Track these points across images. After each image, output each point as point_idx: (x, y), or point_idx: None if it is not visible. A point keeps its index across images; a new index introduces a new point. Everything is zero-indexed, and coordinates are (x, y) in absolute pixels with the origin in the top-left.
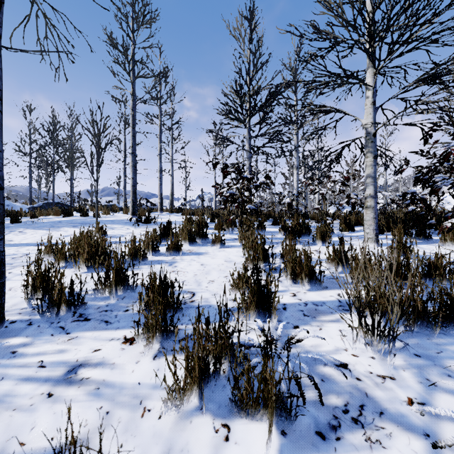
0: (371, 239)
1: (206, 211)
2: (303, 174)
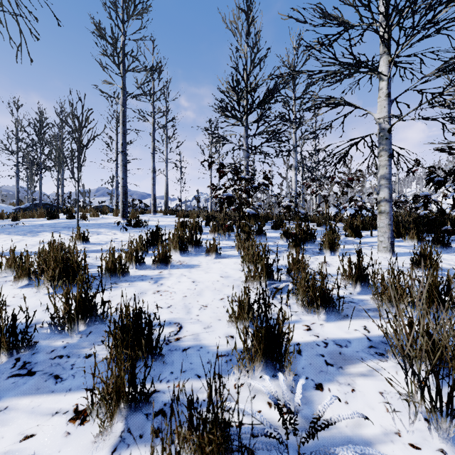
0: (385, 248)
1: (201, 213)
2: (301, 174)
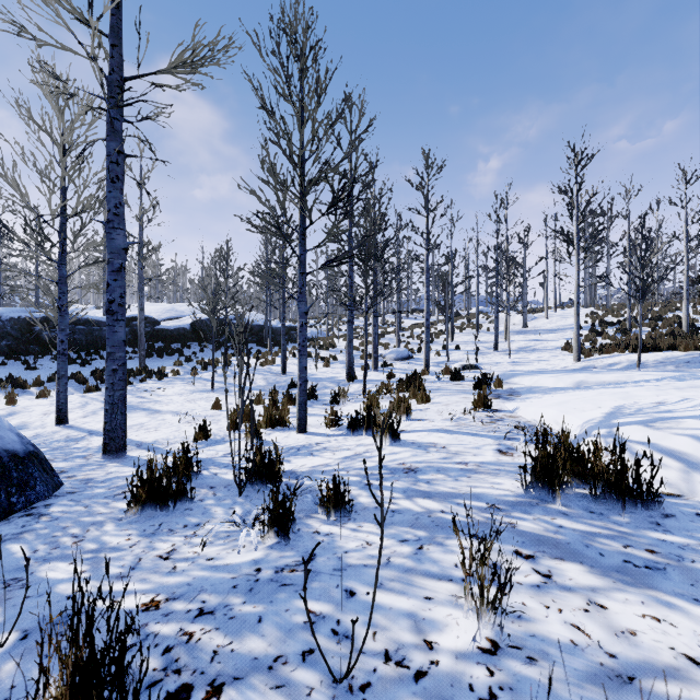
0: None
1: None
2: None
